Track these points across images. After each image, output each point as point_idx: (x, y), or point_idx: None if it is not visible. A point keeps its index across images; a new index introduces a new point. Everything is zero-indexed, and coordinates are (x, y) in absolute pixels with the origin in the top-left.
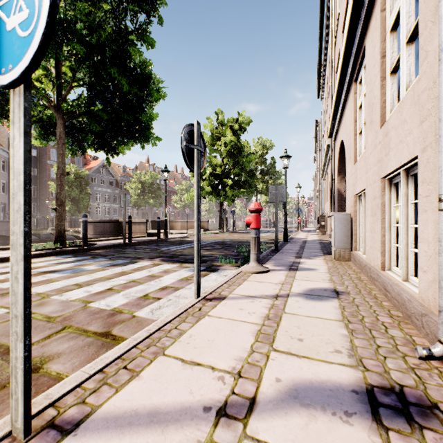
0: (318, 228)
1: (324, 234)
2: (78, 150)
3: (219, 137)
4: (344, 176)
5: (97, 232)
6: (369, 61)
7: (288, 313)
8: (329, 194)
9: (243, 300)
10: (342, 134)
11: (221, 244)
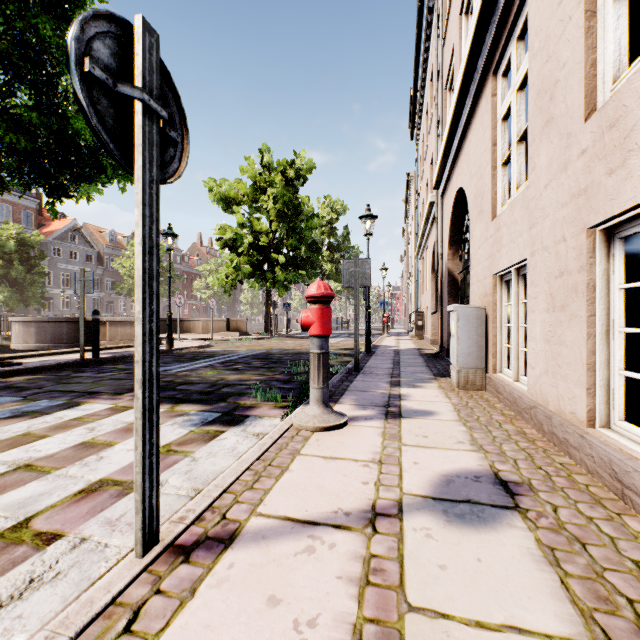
0: (411, 329)
1: (422, 340)
2: None
3: (264, 189)
4: (458, 249)
5: (43, 340)
6: (541, 5)
7: (420, 608)
8: (430, 280)
9: (285, 546)
10: (462, 178)
11: (264, 359)
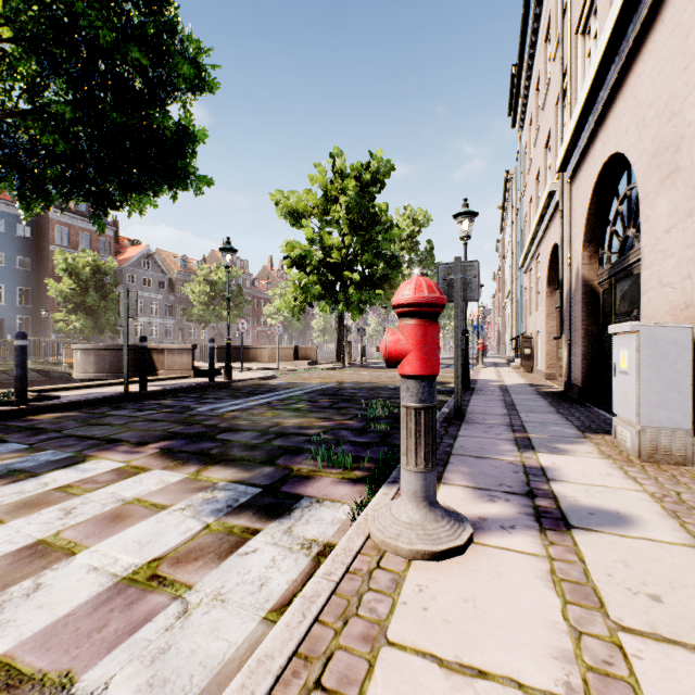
0: (512, 359)
1: (530, 372)
2: (38, 201)
3: (336, 199)
4: (598, 248)
5: (101, 369)
6: None
7: None
8: (544, 296)
9: None
10: (617, 138)
11: (333, 395)
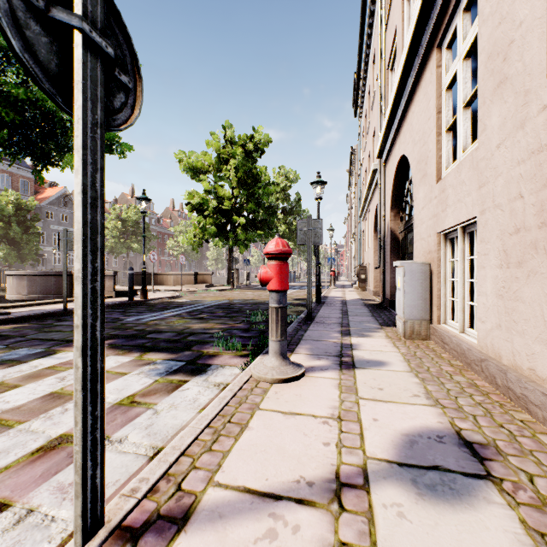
0: (355, 282)
1: (365, 291)
2: None
3: (227, 160)
4: (399, 210)
5: (33, 291)
6: None
7: None
8: (372, 238)
9: (244, 529)
10: (404, 146)
11: (227, 308)
